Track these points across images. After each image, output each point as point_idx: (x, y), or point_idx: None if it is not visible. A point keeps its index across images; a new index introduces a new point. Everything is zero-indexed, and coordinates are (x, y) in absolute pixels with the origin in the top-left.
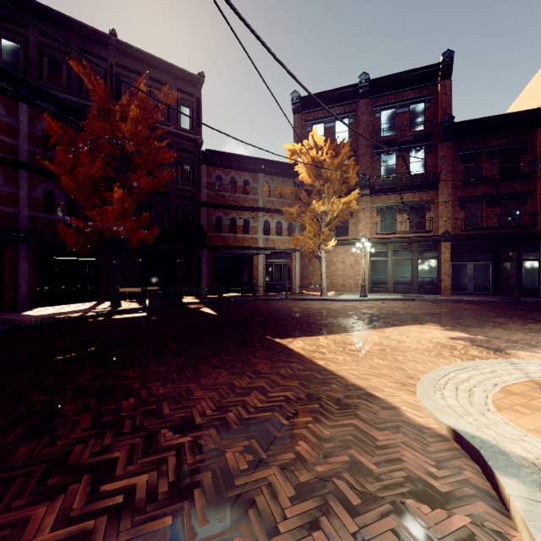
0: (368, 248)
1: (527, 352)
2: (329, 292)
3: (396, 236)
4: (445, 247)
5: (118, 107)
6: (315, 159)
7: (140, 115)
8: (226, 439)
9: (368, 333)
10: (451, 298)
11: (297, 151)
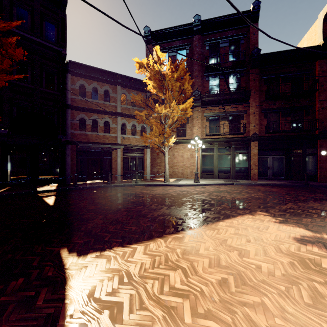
0: (200, 145)
1: None
2: (172, 178)
3: (219, 137)
4: (254, 145)
5: None
6: (159, 72)
7: None
8: None
9: (201, 233)
10: (260, 183)
11: (144, 64)
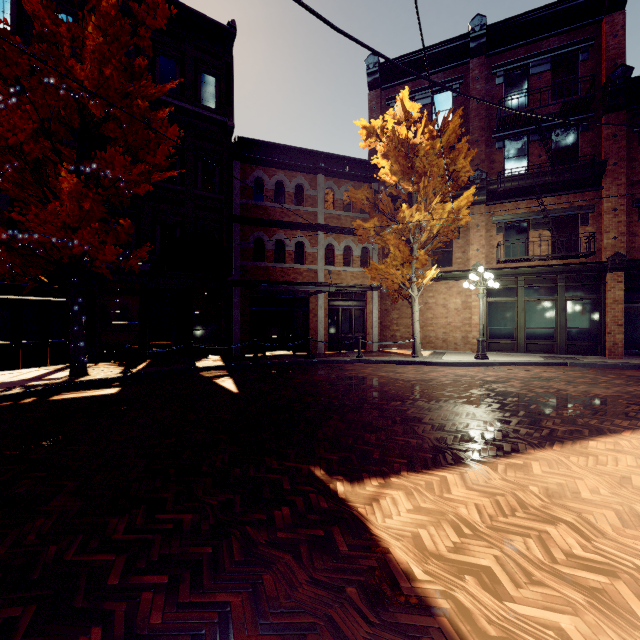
0: (491, 282)
1: None
2: (422, 350)
3: (528, 264)
4: (613, 279)
5: (65, 29)
6: (405, 142)
7: (106, 46)
8: None
9: (560, 460)
10: (632, 363)
11: (376, 130)
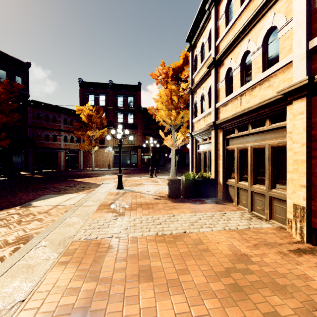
0: (111, 150)
1: (134, 177)
2: (96, 168)
3: (123, 145)
4: (139, 150)
5: None
6: (89, 113)
7: (4, 91)
8: (63, 187)
9: (101, 177)
10: (139, 168)
11: (81, 109)
